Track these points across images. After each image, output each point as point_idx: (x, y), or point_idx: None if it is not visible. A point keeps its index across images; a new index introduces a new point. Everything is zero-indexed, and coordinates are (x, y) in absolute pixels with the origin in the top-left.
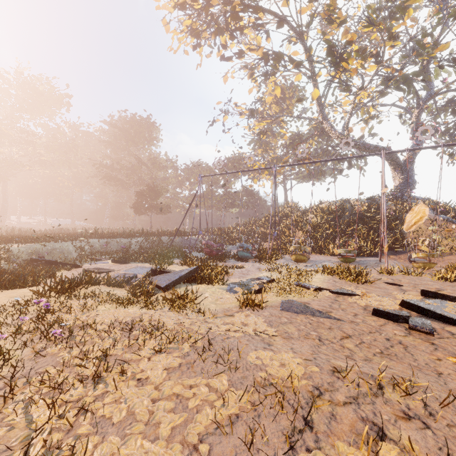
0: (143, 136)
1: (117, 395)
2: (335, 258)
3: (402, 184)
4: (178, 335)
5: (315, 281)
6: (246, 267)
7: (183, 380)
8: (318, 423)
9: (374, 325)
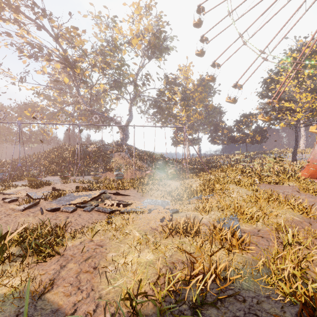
0: None
1: None
2: None
3: (123, 138)
4: None
5: (12, 190)
6: None
7: None
8: None
9: None
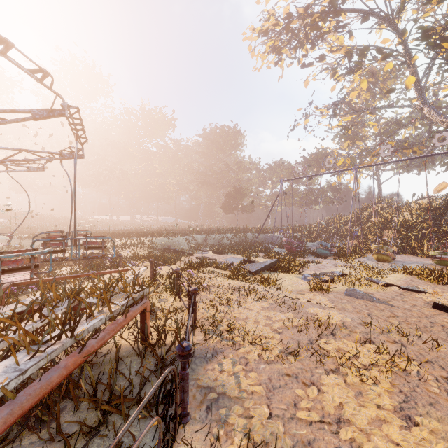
0: (230, 144)
1: (240, 312)
2: (430, 260)
3: None
4: (266, 295)
5: (390, 279)
6: (323, 263)
7: (270, 312)
8: (338, 335)
9: (426, 314)
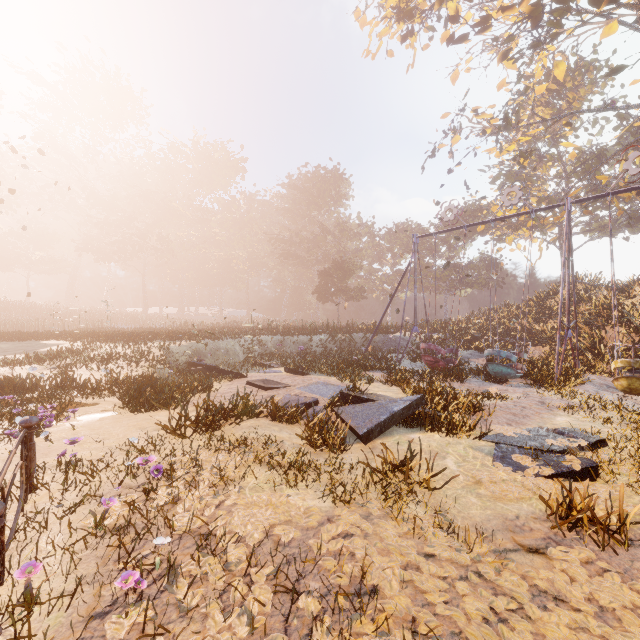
0: (328, 195)
1: None
2: None
3: None
4: None
5: None
6: (511, 397)
7: None
8: None
9: None
